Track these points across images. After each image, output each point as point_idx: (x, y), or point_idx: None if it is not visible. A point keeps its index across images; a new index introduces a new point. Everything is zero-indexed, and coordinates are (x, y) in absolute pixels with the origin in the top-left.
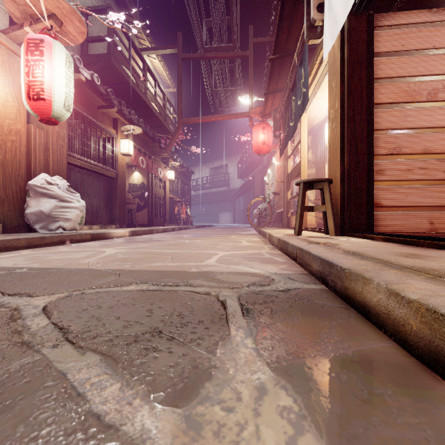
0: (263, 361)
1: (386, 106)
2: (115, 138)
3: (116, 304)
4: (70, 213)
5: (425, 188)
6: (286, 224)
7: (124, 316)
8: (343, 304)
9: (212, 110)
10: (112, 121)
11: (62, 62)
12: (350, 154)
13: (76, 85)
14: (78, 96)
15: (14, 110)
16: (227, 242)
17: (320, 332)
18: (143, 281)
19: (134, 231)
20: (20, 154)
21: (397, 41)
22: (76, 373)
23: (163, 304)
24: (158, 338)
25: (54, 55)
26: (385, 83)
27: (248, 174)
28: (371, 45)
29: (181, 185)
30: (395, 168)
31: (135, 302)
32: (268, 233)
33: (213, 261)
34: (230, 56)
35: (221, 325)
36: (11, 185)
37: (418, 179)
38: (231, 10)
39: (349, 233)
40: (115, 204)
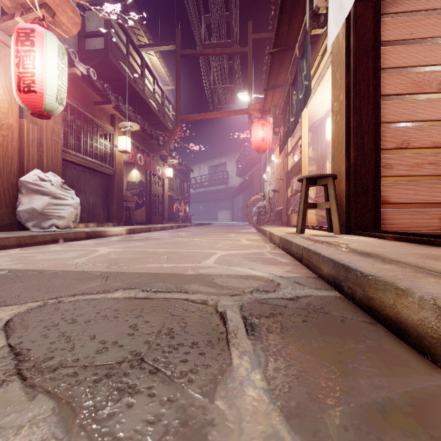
0: (279, 413)
1: (394, 97)
2: (112, 135)
3: (95, 318)
4: (64, 211)
5: (436, 183)
6: (286, 222)
7: (101, 335)
8: (366, 318)
9: (211, 107)
10: (109, 117)
11: (54, 53)
12: (356, 147)
13: (71, 79)
14: (74, 92)
15: (6, 104)
16: (226, 240)
17: (348, 361)
18: (132, 287)
19: (131, 229)
20: (12, 149)
21: (405, 29)
22: (11, 435)
23: (151, 317)
24: (137, 371)
25: (46, 46)
26: (393, 73)
27: (247, 172)
28: (378, 33)
29: (179, 183)
30: (404, 163)
31: (118, 315)
32: (268, 231)
33: (212, 261)
34: (229, 52)
35: (220, 348)
36: (2, 182)
37: (427, 175)
38: (230, 5)
39: (355, 232)
40: (113, 201)
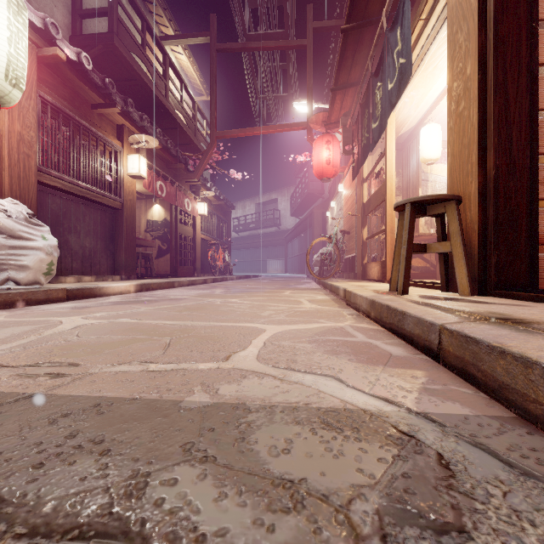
0: None
1: None
2: (120, 153)
3: None
4: (27, 257)
5: None
6: (361, 275)
7: None
8: None
9: (258, 125)
10: (115, 128)
11: (0, 1)
12: (499, 150)
13: (54, 68)
14: (60, 87)
15: None
16: (279, 302)
17: None
18: None
19: (144, 285)
20: None
21: None
22: None
23: None
24: None
25: None
26: None
27: (304, 211)
28: None
29: (217, 224)
30: None
31: None
32: (342, 288)
33: (253, 354)
34: (282, 46)
35: None
36: None
37: None
38: None
39: (498, 292)
40: (120, 245)
